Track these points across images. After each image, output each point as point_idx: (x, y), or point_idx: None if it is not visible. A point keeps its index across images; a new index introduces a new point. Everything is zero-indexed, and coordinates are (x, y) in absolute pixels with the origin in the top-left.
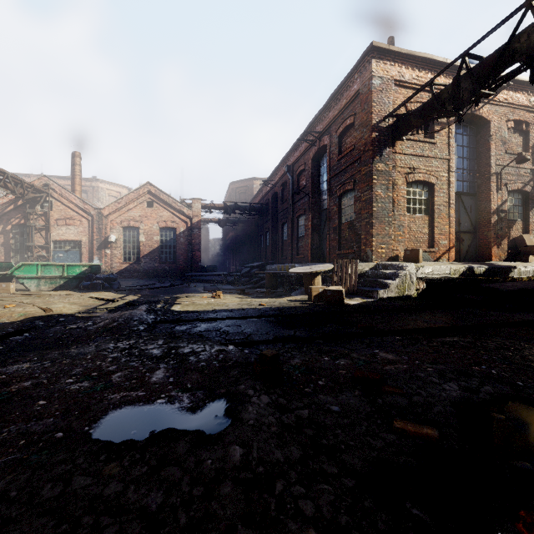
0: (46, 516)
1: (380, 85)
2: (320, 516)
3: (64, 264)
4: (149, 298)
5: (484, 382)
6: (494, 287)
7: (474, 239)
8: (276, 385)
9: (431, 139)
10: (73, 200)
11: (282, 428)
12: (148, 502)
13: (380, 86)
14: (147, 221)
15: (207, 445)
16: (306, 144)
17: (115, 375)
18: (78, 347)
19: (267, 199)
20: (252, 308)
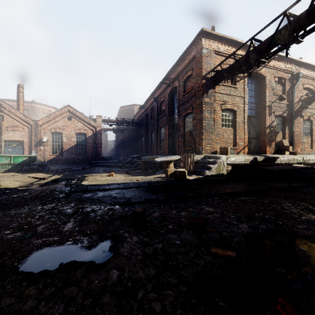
0: None
1: (207, 53)
2: (165, 311)
3: (11, 156)
4: (68, 177)
5: (261, 222)
6: (267, 168)
7: (257, 142)
8: (143, 229)
9: (235, 85)
10: (18, 115)
11: (145, 256)
12: (53, 312)
13: (207, 53)
14: (67, 129)
15: (96, 271)
16: (165, 85)
17: (40, 227)
18: (16, 209)
19: (142, 117)
20: (132, 182)
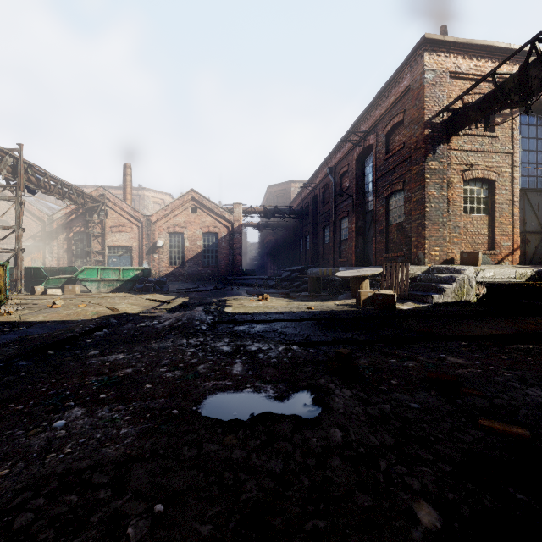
0: (194, 469)
1: (434, 79)
2: (427, 491)
3: (120, 268)
4: (198, 300)
5: None
6: None
7: None
8: (352, 381)
9: (492, 133)
10: (125, 208)
11: (369, 418)
12: (272, 467)
13: (434, 80)
14: (191, 227)
15: (308, 427)
16: (350, 145)
17: (199, 367)
18: (157, 342)
19: (307, 202)
20: (301, 311)
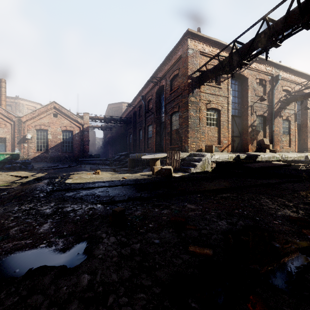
0: None
1: (192, 53)
2: None
3: None
4: (52, 175)
5: (240, 219)
6: (249, 166)
7: (240, 140)
8: (122, 229)
9: (219, 86)
10: (0, 111)
11: (121, 258)
12: None
13: (192, 54)
14: (53, 126)
15: (65, 276)
16: (152, 84)
17: (13, 230)
18: None
19: (130, 115)
20: (118, 180)
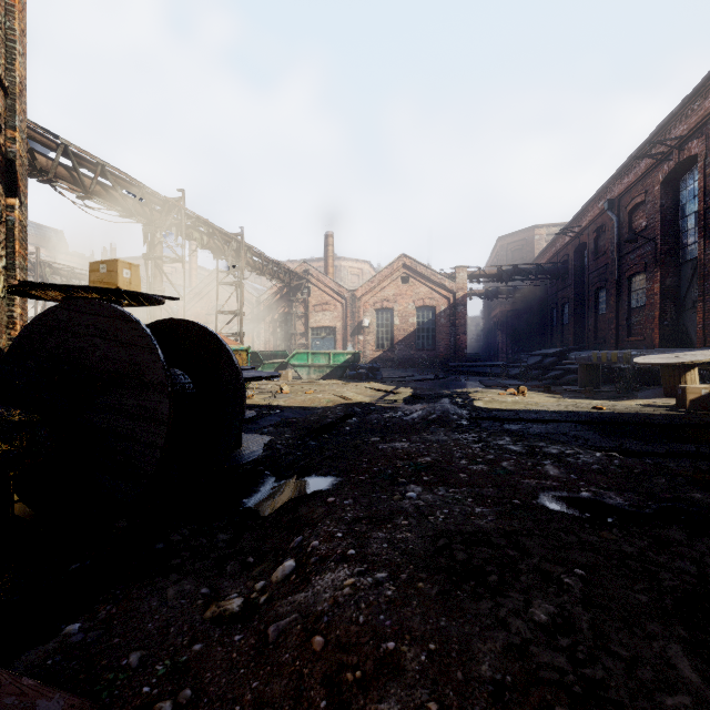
0: (586, 551)
1: None
2: None
3: (330, 352)
4: (426, 391)
5: None
6: None
7: None
8: None
9: None
10: (329, 284)
11: None
12: (681, 566)
13: None
14: (401, 300)
15: (709, 538)
16: (649, 161)
17: (503, 464)
18: (429, 434)
19: (565, 255)
20: (586, 411)
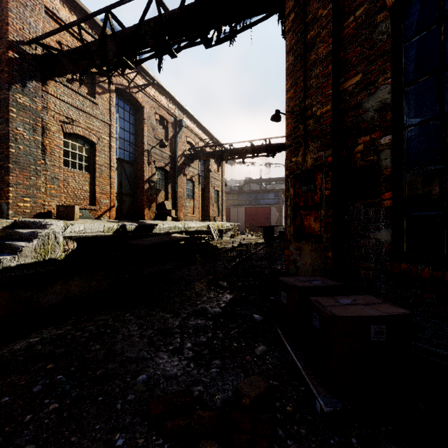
0: None
1: None
2: None
3: None
4: None
5: None
6: (135, 243)
7: (133, 201)
8: None
9: (93, 98)
10: None
11: None
12: None
13: None
14: None
15: None
16: None
17: None
18: None
19: None
20: None
